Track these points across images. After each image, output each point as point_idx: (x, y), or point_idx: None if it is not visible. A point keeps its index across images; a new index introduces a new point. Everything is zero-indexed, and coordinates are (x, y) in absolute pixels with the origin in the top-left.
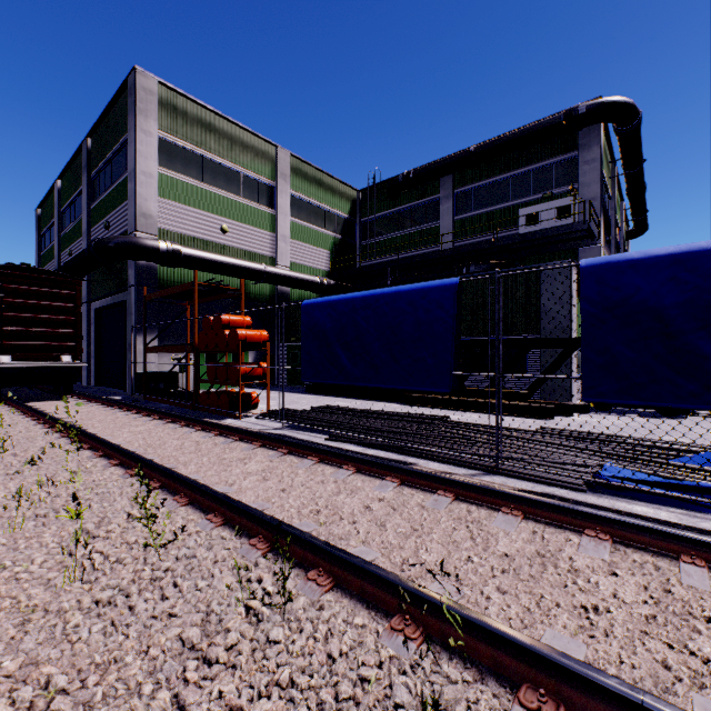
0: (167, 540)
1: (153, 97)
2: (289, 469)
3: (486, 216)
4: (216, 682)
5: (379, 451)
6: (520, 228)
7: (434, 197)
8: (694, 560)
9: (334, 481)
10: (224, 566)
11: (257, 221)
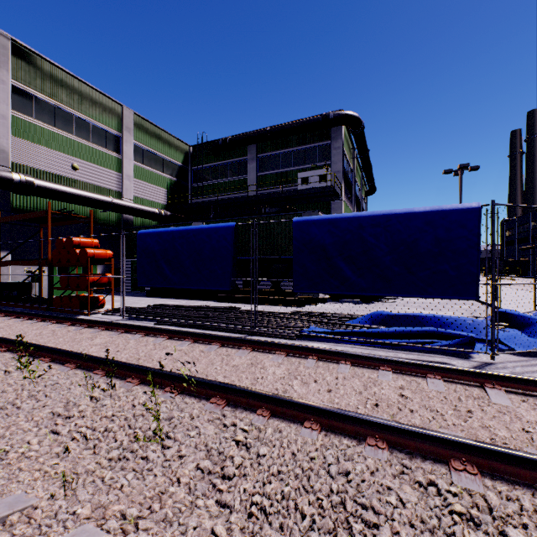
0: (39, 374)
1: (6, 51)
2: (124, 340)
3: (277, 175)
4: (73, 421)
5: (189, 329)
6: (298, 185)
7: (244, 158)
8: (313, 357)
9: (153, 344)
10: (77, 384)
11: (105, 162)
